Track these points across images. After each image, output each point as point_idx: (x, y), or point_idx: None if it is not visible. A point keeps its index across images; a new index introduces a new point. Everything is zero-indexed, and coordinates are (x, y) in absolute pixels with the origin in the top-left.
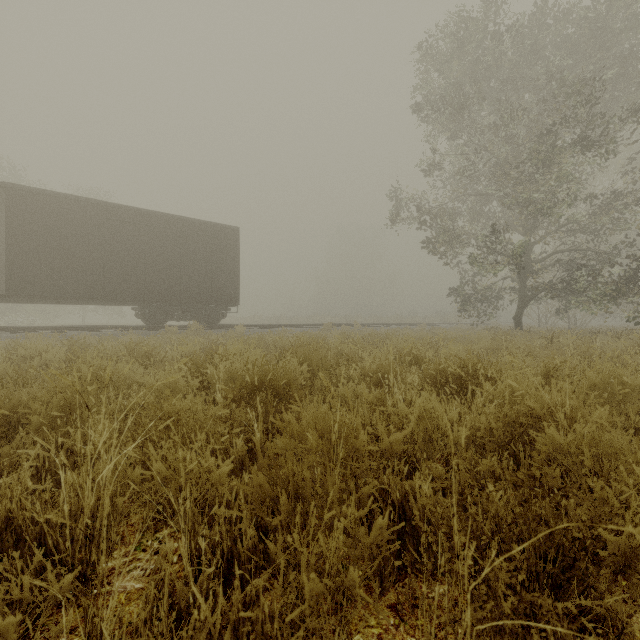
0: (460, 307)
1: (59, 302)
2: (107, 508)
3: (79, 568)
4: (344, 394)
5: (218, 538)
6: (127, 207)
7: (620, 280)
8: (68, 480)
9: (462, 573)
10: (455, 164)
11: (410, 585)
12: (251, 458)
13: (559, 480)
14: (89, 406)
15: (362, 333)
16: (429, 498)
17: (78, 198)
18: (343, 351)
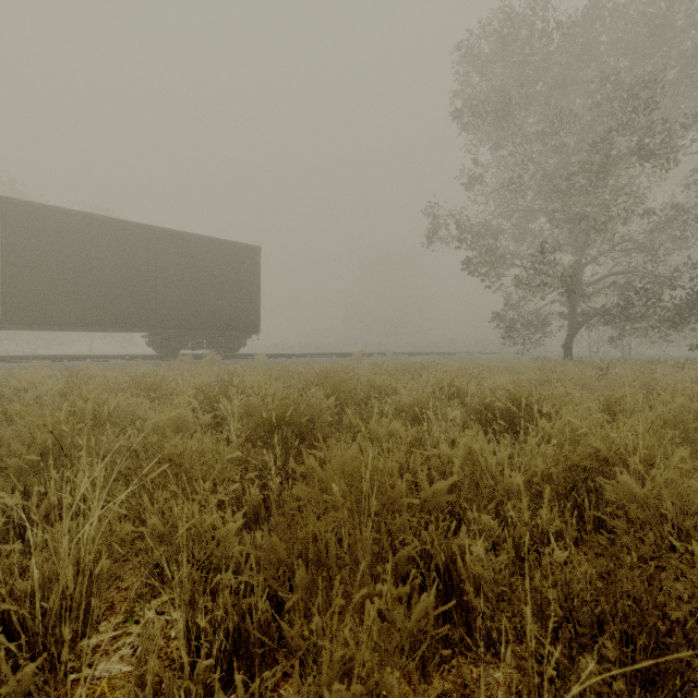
0: (503, 334)
1: (61, 329)
2: (70, 586)
3: (44, 656)
4: (376, 432)
5: (222, 613)
6: (136, 224)
7: (681, 304)
8: (39, 541)
9: (521, 652)
10: (498, 177)
11: (458, 668)
12: (268, 507)
13: (652, 547)
14: (79, 447)
15: (396, 363)
16: (481, 562)
17: (82, 214)
18: (375, 383)
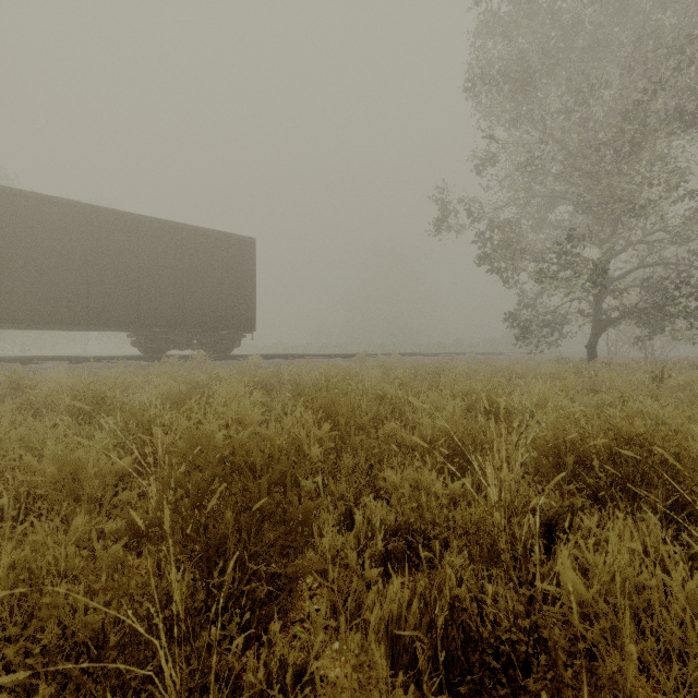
0: (518, 334)
1: (33, 327)
2: None
3: None
4: (394, 484)
5: None
6: (117, 211)
7: None
8: None
9: None
10: (513, 163)
11: None
12: None
13: None
14: None
15: (403, 365)
16: None
17: (54, 199)
18: (384, 393)
